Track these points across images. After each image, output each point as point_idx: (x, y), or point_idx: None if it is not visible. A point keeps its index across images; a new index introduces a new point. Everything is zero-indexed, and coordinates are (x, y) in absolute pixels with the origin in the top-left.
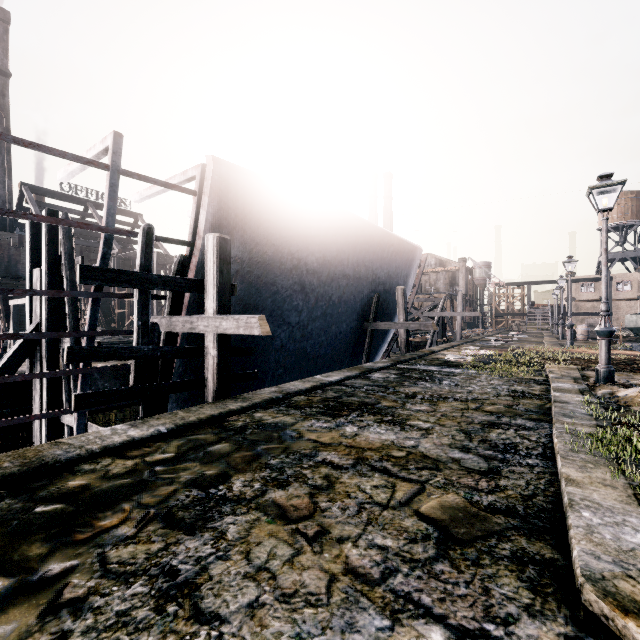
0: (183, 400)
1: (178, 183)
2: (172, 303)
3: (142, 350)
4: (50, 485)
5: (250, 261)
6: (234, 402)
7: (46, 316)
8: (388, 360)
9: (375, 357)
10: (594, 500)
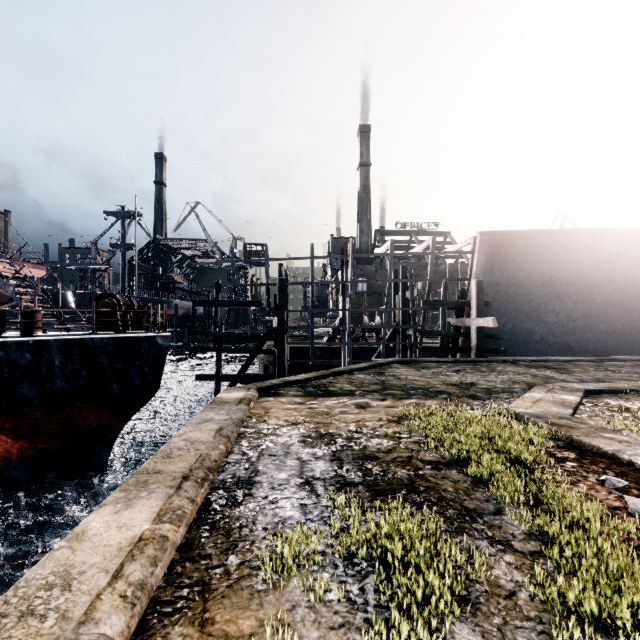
0: None
1: (462, 246)
2: (457, 312)
3: (443, 332)
4: (418, 364)
5: (507, 283)
6: (483, 358)
7: (401, 318)
8: None
9: None
10: (589, 384)
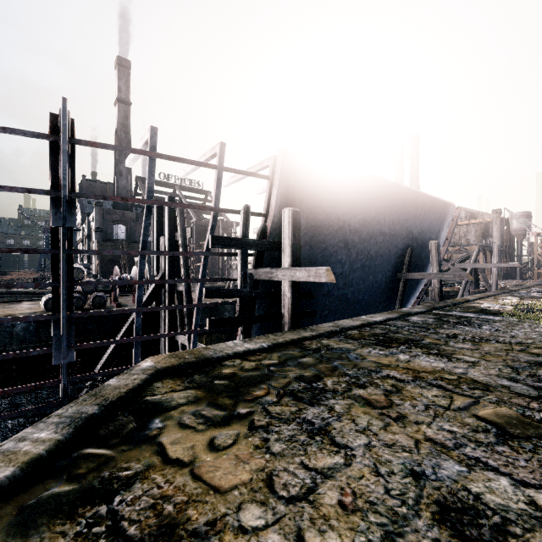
0: (257, 330)
1: (255, 171)
2: (256, 259)
3: (244, 292)
4: (214, 371)
5: (306, 225)
6: (305, 331)
7: (168, 268)
8: (423, 306)
9: (407, 304)
10: None
